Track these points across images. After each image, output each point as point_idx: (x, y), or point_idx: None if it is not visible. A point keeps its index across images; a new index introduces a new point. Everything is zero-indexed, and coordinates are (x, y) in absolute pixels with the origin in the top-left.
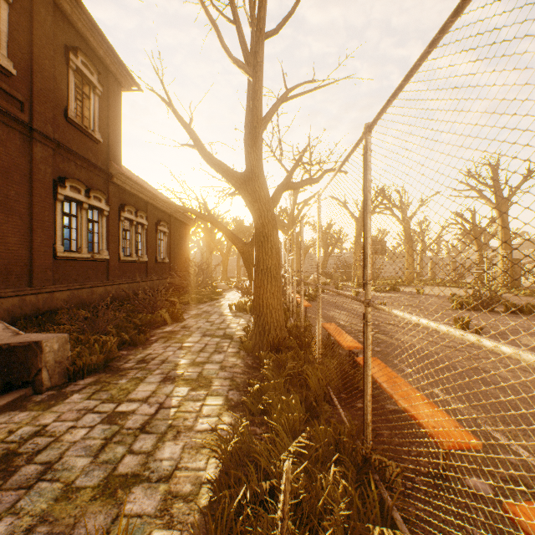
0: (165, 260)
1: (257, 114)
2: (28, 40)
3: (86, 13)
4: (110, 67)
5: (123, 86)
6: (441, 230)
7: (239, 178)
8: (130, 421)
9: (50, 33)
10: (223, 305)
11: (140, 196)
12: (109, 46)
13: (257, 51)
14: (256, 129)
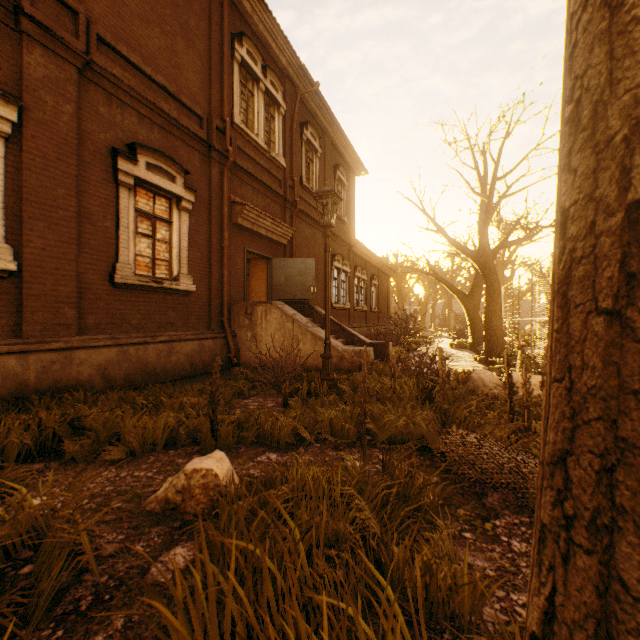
0: (375, 309)
1: (489, 217)
2: (322, 174)
3: (347, 141)
4: (351, 166)
5: (356, 175)
6: None
7: (473, 254)
8: None
9: (330, 163)
10: (441, 345)
11: (364, 257)
12: (354, 154)
13: (491, 188)
14: (487, 225)
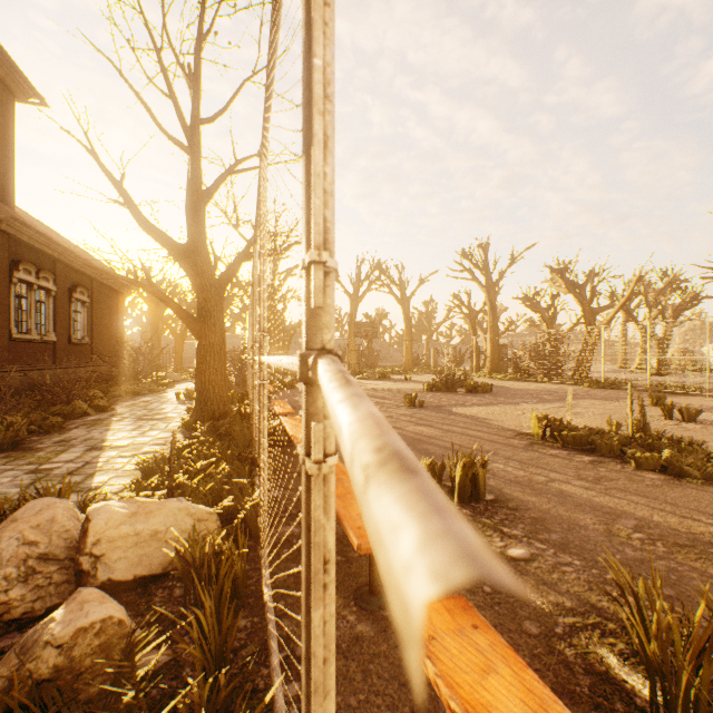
0: (84, 341)
1: (198, 189)
2: None
3: None
4: None
5: (17, 96)
6: (448, 313)
7: (180, 249)
8: (57, 471)
9: None
10: (170, 395)
11: (45, 250)
12: None
13: (193, 134)
14: (197, 203)
